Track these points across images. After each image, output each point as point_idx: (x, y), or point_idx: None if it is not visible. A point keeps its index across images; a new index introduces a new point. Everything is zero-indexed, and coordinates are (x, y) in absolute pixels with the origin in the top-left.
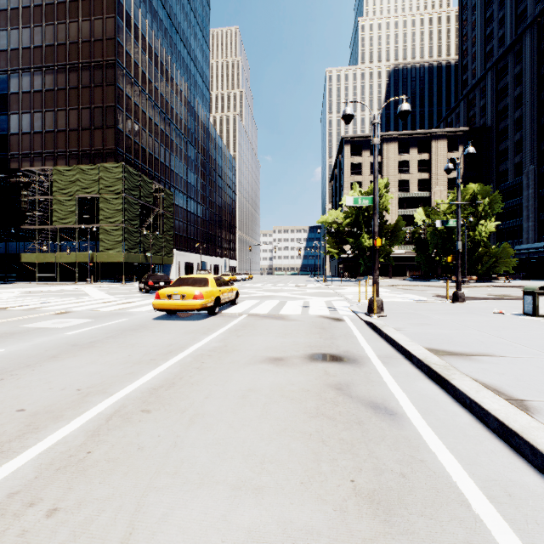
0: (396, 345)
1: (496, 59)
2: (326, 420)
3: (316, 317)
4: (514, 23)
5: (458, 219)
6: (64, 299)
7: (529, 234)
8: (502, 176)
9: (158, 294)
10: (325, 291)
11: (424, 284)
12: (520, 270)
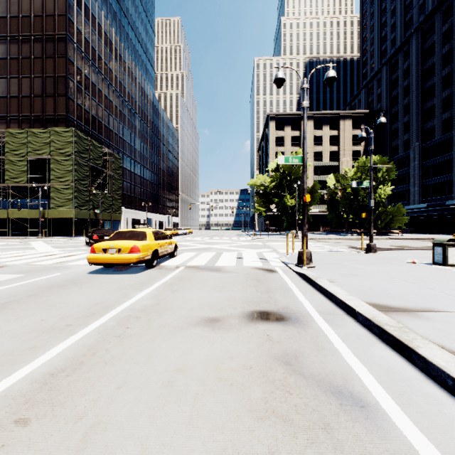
0: (335, 299)
1: (390, 56)
2: (280, 424)
3: (250, 268)
4: (403, 28)
5: (371, 181)
6: (5, 253)
7: (415, 197)
8: (394, 150)
9: (93, 248)
10: (255, 244)
11: (336, 237)
12: (408, 226)
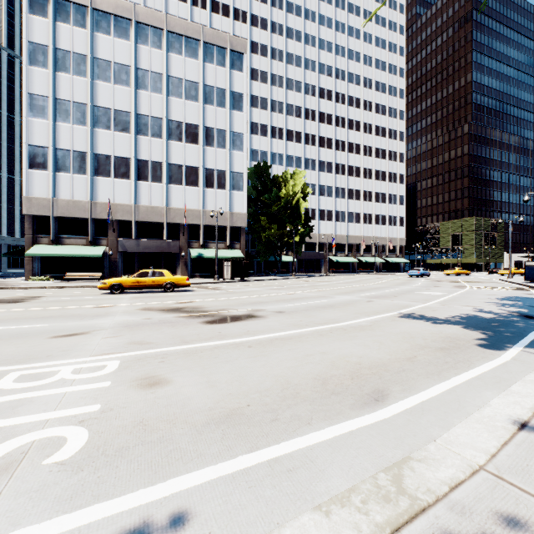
0: None
1: None
2: None
3: None
4: None
5: None
6: None
7: None
8: None
9: (499, 271)
10: None
11: None
12: None
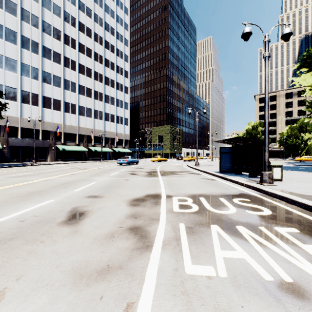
0: None
1: None
2: None
3: None
4: None
5: None
6: None
7: None
8: None
9: (183, 158)
10: None
11: None
12: None
